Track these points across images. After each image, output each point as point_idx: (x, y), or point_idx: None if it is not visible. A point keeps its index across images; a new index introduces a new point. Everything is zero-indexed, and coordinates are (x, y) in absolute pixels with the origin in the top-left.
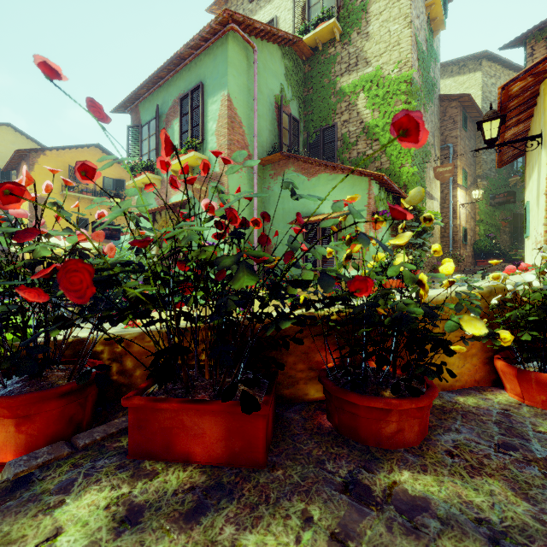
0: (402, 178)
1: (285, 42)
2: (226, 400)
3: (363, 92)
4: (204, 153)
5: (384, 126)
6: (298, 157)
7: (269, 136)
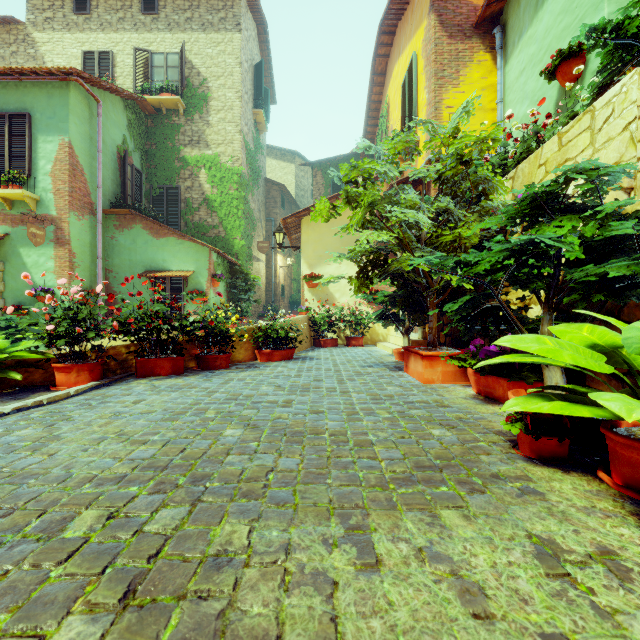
0: (235, 247)
1: (128, 97)
2: (175, 354)
3: (205, 169)
4: (32, 190)
5: (221, 202)
6: (149, 219)
7: (112, 185)
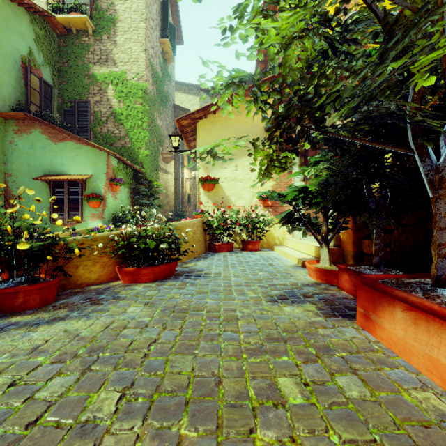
0: (139, 156)
1: (33, 10)
2: None
3: (112, 85)
4: None
5: (127, 115)
6: (44, 122)
7: (14, 92)
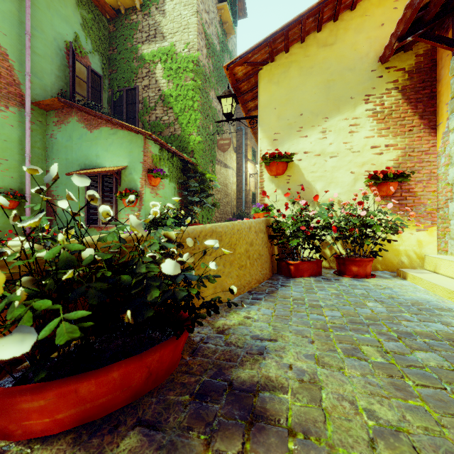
0: (190, 144)
1: None
2: None
3: (160, 63)
4: None
5: (177, 96)
6: (75, 106)
7: (57, 81)
